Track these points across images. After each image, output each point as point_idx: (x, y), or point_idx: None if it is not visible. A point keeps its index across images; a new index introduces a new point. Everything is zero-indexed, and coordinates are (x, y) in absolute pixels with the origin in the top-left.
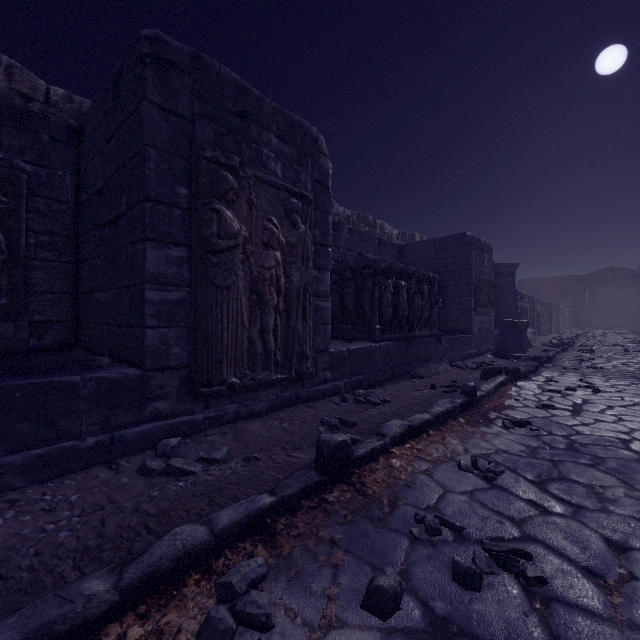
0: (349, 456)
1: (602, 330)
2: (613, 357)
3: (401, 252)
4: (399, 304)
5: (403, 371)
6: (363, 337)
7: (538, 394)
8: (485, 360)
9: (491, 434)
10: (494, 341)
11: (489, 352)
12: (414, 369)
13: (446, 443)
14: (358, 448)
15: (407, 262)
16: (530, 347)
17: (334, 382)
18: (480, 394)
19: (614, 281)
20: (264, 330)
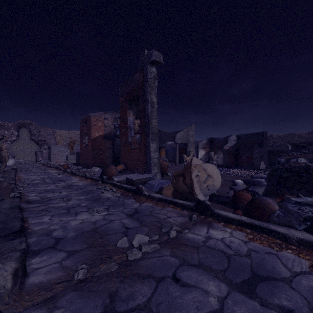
0: None
1: None
2: None
3: None
4: None
5: None
6: None
7: None
8: None
9: None
10: None
11: None
12: None
13: None
14: None
15: None
16: None
17: None
18: None
19: None
20: None
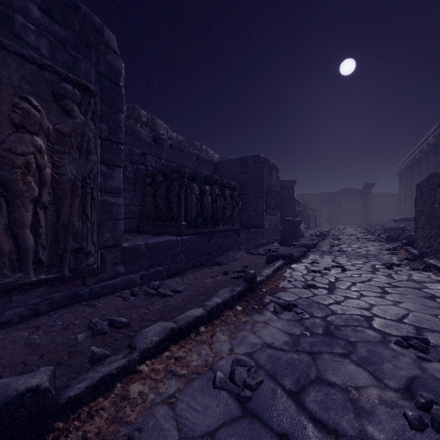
0: (43, 407)
1: (344, 226)
2: (351, 243)
3: (215, 167)
4: (204, 204)
5: (205, 260)
6: (171, 232)
7: (305, 274)
8: (273, 247)
9: (261, 323)
10: (280, 233)
11: (276, 241)
12: (215, 257)
13: (214, 342)
14: (79, 381)
15: (219, 175)
16: (303, 237)
17: (128, 275)
18: (260, 279)
19: (350, 196)
20: (14, 225)
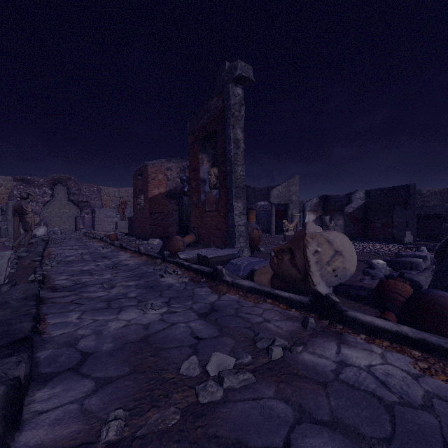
0: None
1: None
2: None
3: None
4: None
5: None
6: None
7: None
8: None
9: None
10: None
11: None
12: None
13: None
14: None
15: None
16: None
17: None
18: None
19: None
20: None
